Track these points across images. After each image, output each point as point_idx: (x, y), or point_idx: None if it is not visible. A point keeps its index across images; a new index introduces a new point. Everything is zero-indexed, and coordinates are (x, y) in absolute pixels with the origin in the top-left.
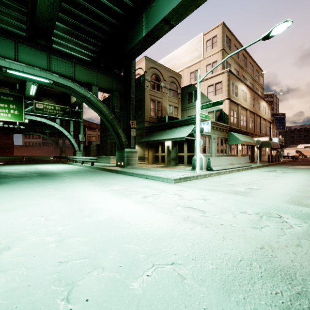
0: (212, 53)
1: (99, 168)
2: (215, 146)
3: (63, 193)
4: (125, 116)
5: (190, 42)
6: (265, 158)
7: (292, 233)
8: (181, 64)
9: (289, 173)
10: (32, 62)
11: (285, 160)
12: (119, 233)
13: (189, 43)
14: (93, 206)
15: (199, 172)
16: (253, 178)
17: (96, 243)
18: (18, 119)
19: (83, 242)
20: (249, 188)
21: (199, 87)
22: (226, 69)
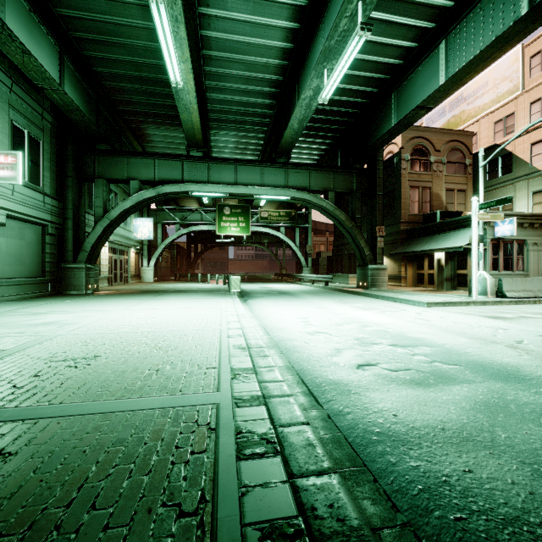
0: None
1: (335, 289)
2: (539, 257)
3: (314, 305)
4: (369, 221)
5: (493, 68)
6: None
7: (486, 332)
8: (474, 110)
9: None
10: (273, 182)
11: None
12: (360, 320)
13: (492, 70)
14: (341, 312)
15: (479, 298)
16: None
17: (347, 321)
18: (246, 233)
19: (340, 320)
20: (524, 316)
21: (481, 175)
22: None
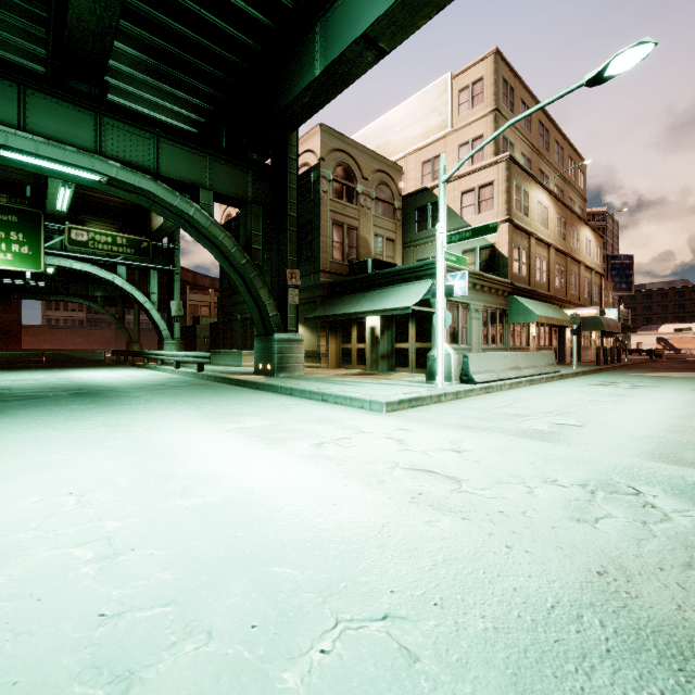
0: (473, 118)
1: (216, 377)
2: (479, 327)
3: (128, 438)
4: (274, 259)
5: (422, 94)
6: (589, 355)
7: (670, 533)
8: (402, 143)
9: (647, 388)
10: (60, 134)
11: (634, 359)
12: (256, 536)
13: (420, 96)
14: (196, 468)
15: (444, 386)
16: (565, 401)
17: (196, 564)
18: (30, 266)
19: (164, 561)
20: (560, 424)
21: (443, 194)
22: (504, 154)
